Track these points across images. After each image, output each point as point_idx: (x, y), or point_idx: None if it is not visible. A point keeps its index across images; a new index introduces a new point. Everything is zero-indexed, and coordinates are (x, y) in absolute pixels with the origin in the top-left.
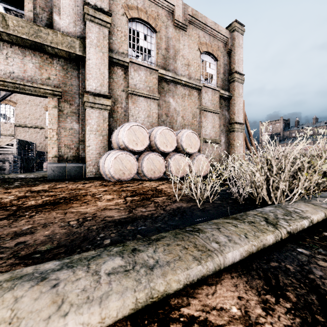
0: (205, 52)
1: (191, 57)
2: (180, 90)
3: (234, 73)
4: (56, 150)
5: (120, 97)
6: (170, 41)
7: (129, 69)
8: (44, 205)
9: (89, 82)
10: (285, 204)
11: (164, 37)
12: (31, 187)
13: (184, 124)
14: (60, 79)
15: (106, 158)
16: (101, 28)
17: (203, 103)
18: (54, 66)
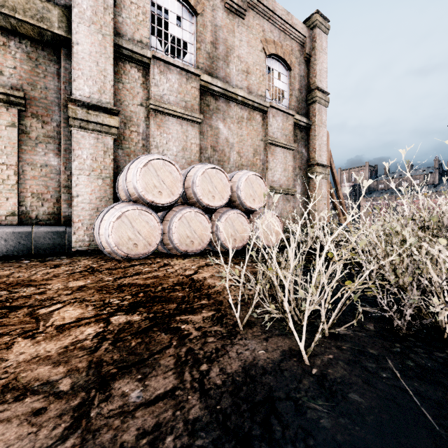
0: (273, 56)
1: (251, 61)
2: (235, 111)
3: (315, 90)
4: (14, 203)
5: (136, 115)
6: (219, 31)
7: (150, 69)
8: None
9: (78, 83)
10: None
11: (209, 23)
12: None
13: (241, 165)
14: (22, 77)
15: (102, 217)
16: None
17: (270, 133)
18: (11, 51)
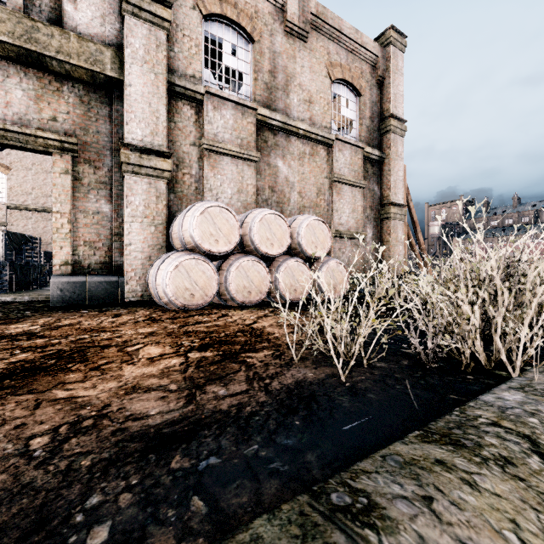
0: (339, 81)
1: (315, 89)
2: (296, 146)
3: (389, 118)
4: (68, 252)
5: (189, 156)
6: (278, 58)
7: (204, 105)
8: (4, 376)
9: (130, 126)
10: (539, 380)
11: (267, 50)
12: (8, 324)
13: (302, 206)
14: (75, 122)
15: (159, 266)
16: (153, 29)
17: (336, 169)
18: (64, 96)
